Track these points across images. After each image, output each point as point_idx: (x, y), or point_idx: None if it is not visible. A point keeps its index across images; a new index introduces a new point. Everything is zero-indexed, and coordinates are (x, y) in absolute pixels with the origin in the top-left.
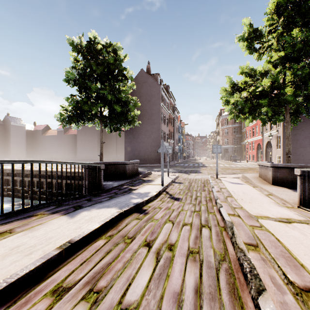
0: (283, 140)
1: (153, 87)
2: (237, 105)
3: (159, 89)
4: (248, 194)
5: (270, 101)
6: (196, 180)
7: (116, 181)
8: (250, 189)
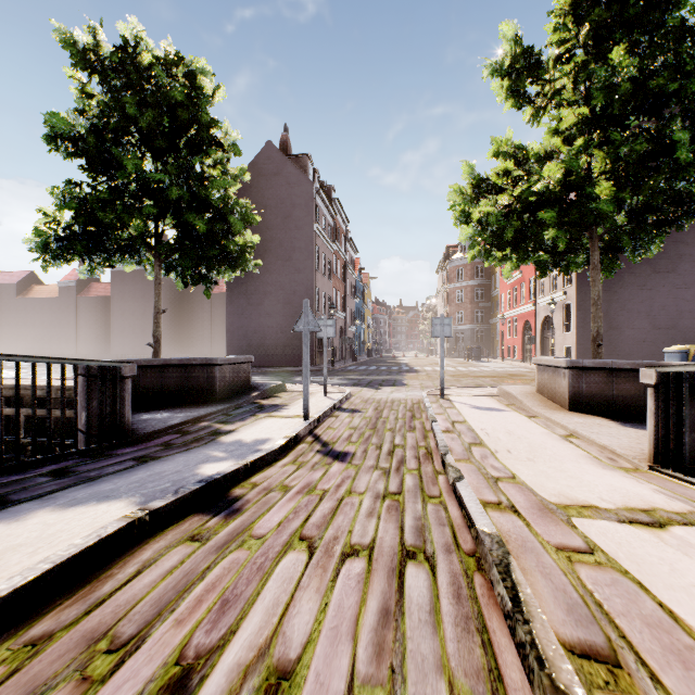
0: (578, 314)
1: (297, 186)
2: (487, 223)
3: (309, 192)
4: (521, 437)
5: (562, 216)
6: (393, 404)
7: (183, 411)
8: (523, 423)
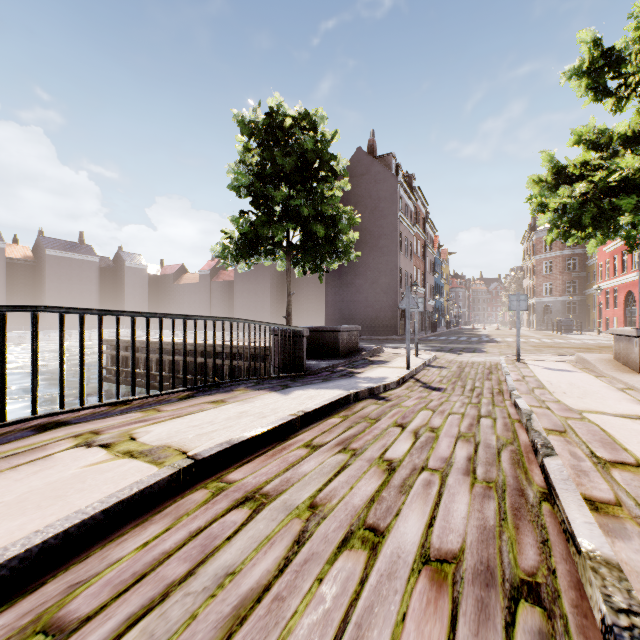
0: None
1: (382, 182)
2: (563, 212)
3: (393, 186)
4: (580, 387)
5: None
6: (473, 364)
7: (323, 361)
8: (588, 380)
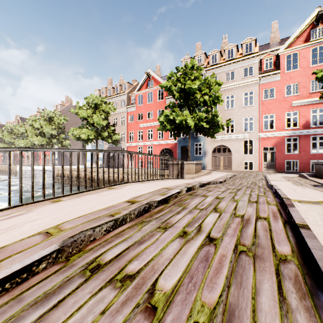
0: None
1: None
2: None
3: None
4: None
5: None
6: None
7: None
8: None
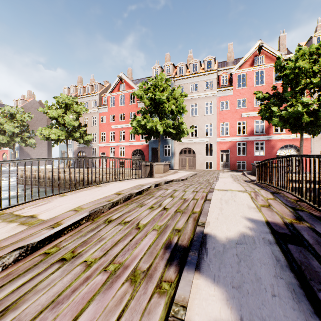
0: None
1: None
2: None
3: None
4: None
5: None
6: None
7: None
8: None
